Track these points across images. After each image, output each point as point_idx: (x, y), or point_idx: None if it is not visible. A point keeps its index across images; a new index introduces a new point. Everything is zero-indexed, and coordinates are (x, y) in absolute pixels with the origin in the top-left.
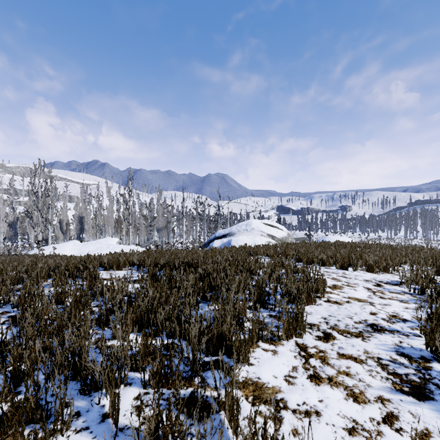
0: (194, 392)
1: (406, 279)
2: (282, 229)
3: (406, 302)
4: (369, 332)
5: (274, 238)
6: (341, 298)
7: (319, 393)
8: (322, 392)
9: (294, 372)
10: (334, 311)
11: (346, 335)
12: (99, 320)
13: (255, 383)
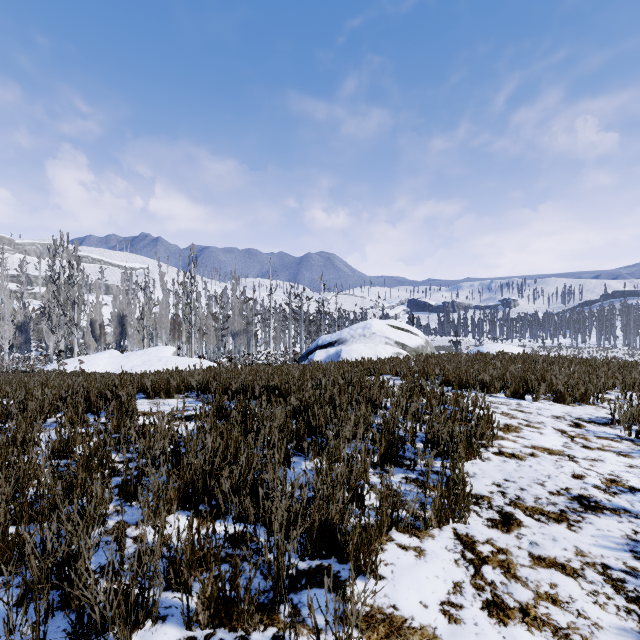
0: (277, 637)
1: (623, 416)
2: (418, 334)
3: (628, 456)
4: (577, 512)
5: (406, 347)
6: (520, 447)
7: None
8: (512, 639)
9: (458, 596)
10: (512, 471)
11: (539, 517)
12: (124, 488)
13: (388, 618)
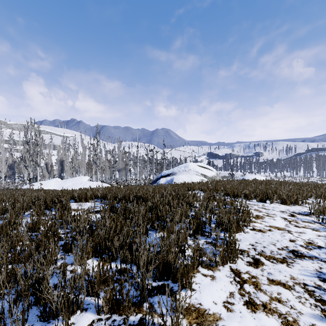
0: (142, 318)
1: (315, 211)
2: (212, 170)
3: (318, 230)
4: (291, 258)
5: (206, 176)
6: (263, 226)
7: (256, 321)
8: (258, 319)
9: (231, 299)
10: (259, 238)
11: (273, 260)
12: (65, 246)
13: (197, 309)
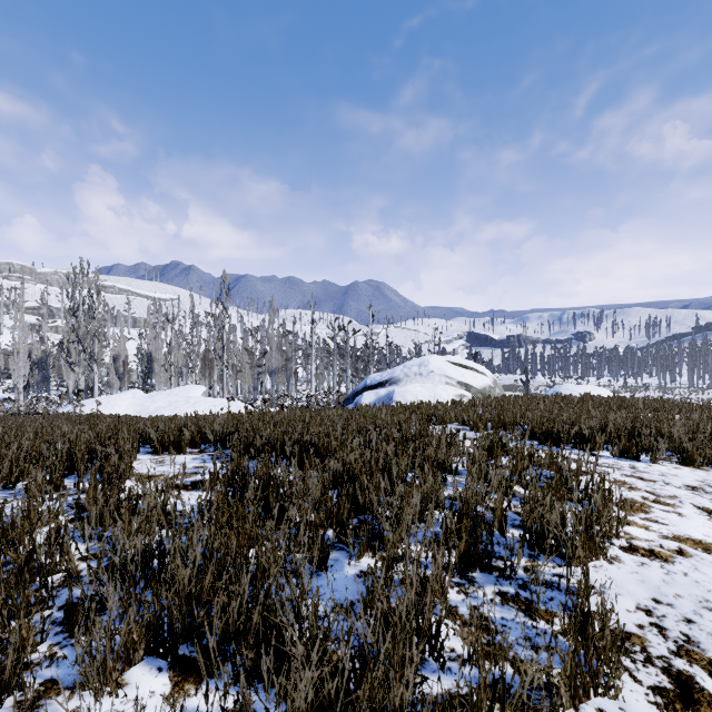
0: None
1: None
2: (484, 372)
3: None
4: None
5: (470, 388)
6: (658, 538)
7: None
8: None
9: None
10: (660, 583)
11: None
12: (68, 614)
13: None
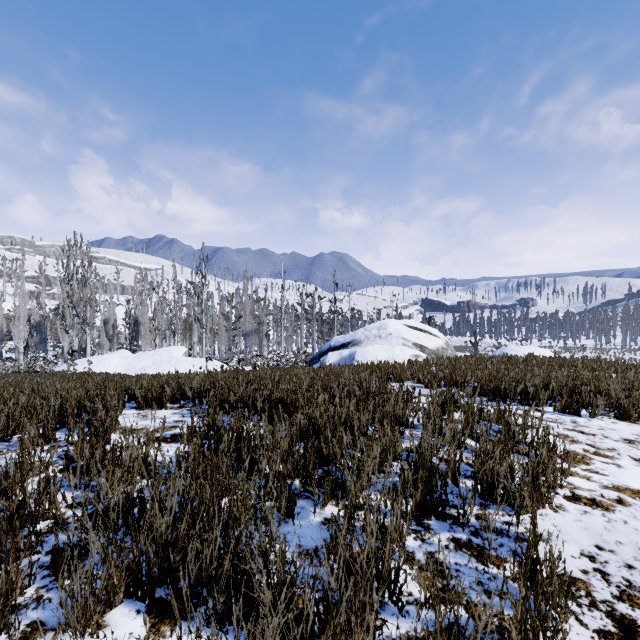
0: None
1: None
2: (437, 335)
3: None
4: None
5: (424, 349)
6: (599, 488)
7: None
8: None
9: None
10: (602, 530)
11: None
12: (55, 558)
13: None
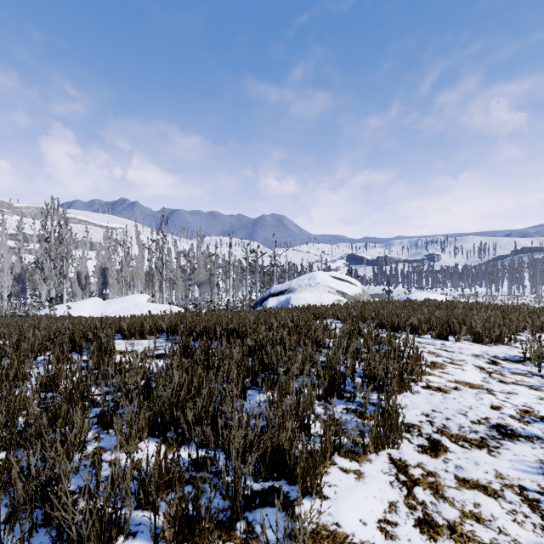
0: None
1: (534, 355)
2: (356, 284)
3: (538, 389)
4: (496, 439)
5: (345, 295)
6: (445, 382)
7: None
8: None
9: (393, 514)
10: (438, 402)
11: (463, 443)
12: (101, 417)
13: (332, 534)
